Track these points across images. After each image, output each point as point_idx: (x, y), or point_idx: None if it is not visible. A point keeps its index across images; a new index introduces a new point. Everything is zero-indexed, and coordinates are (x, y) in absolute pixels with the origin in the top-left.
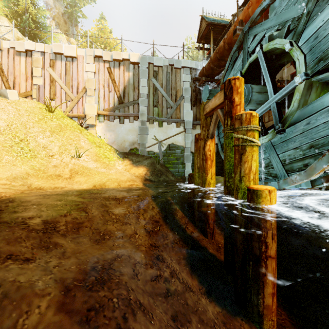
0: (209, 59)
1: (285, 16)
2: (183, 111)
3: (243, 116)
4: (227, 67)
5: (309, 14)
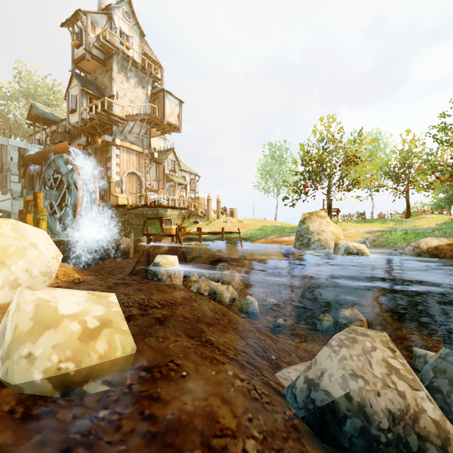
0: (36, 153)
1: (65, 169)
2: (11, 182)
3: (39, 209)
4: (45, 170)
5: (69, 175)
